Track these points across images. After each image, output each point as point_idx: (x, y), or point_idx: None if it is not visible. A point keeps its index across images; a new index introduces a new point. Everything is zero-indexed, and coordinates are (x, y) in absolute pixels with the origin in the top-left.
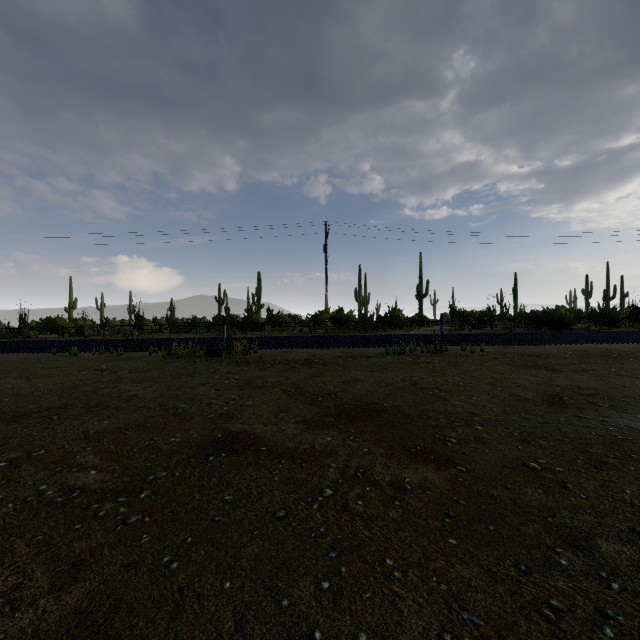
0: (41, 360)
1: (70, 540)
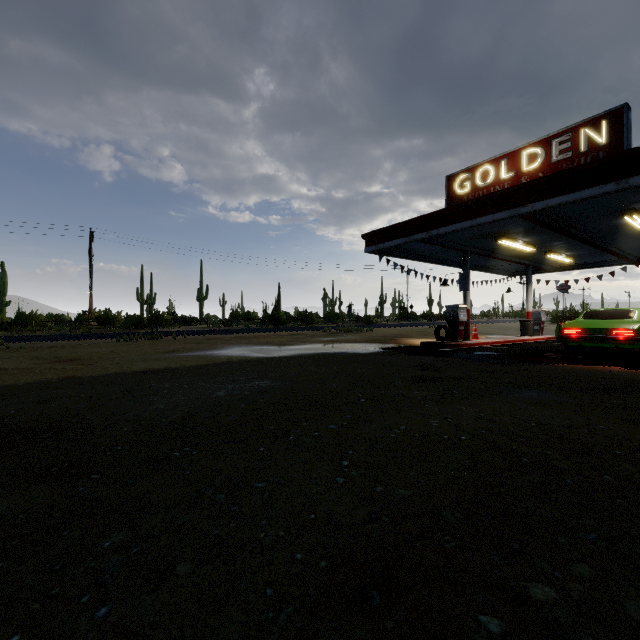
0: None
1: None
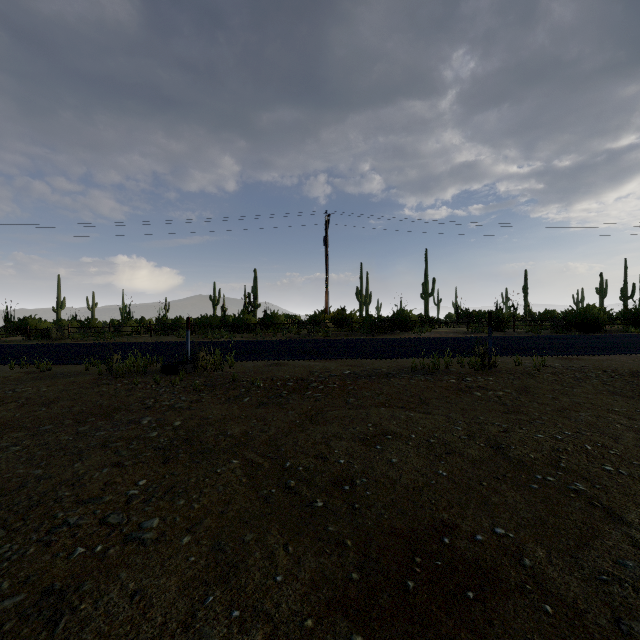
0: None
1: None
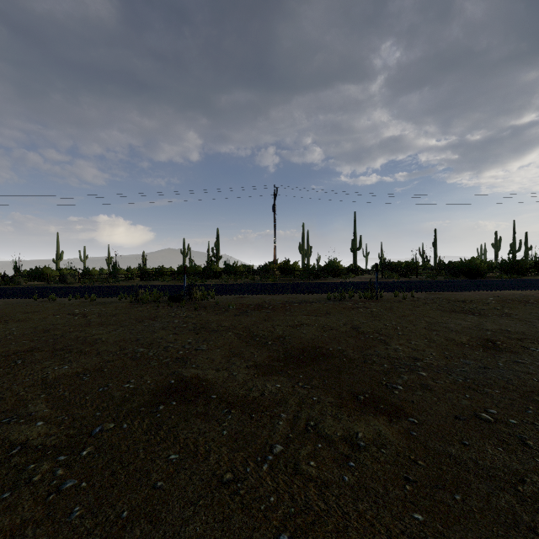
0: (23, 305)
1: None
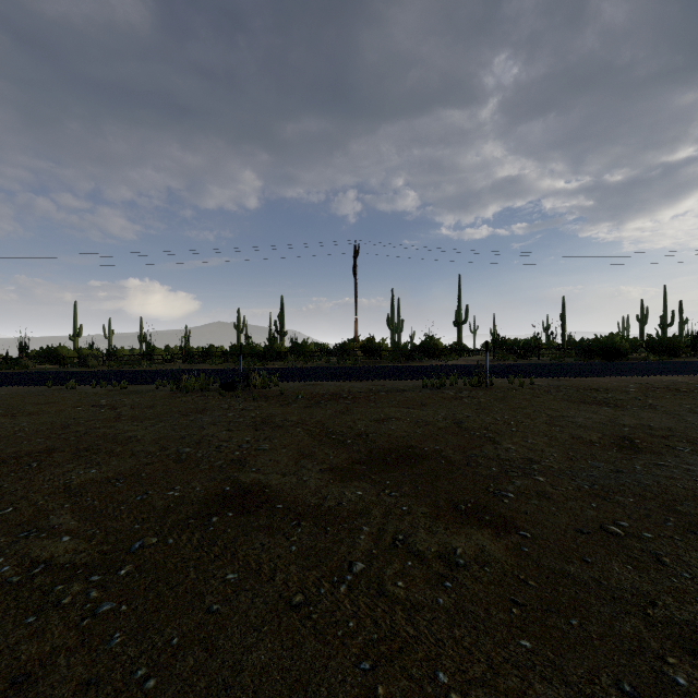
0: (33, 394)
1: (17, 641)
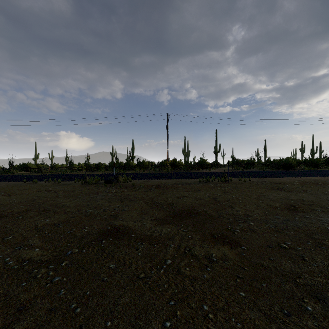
0: (17, 185)
1: (18, 293)
